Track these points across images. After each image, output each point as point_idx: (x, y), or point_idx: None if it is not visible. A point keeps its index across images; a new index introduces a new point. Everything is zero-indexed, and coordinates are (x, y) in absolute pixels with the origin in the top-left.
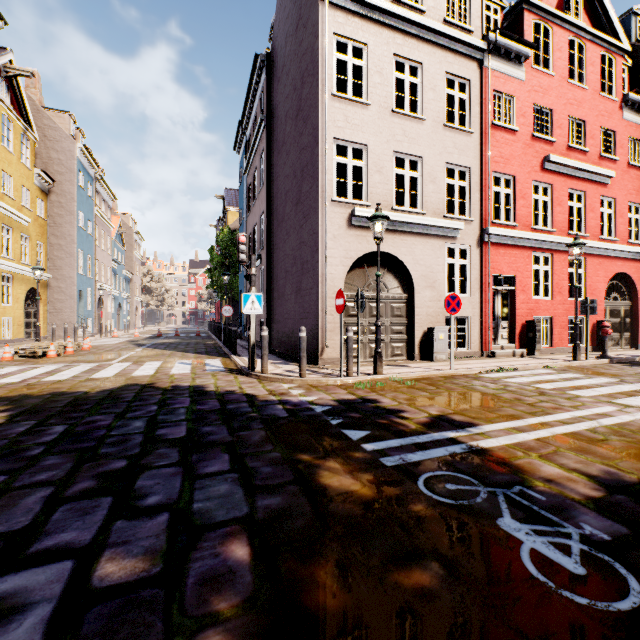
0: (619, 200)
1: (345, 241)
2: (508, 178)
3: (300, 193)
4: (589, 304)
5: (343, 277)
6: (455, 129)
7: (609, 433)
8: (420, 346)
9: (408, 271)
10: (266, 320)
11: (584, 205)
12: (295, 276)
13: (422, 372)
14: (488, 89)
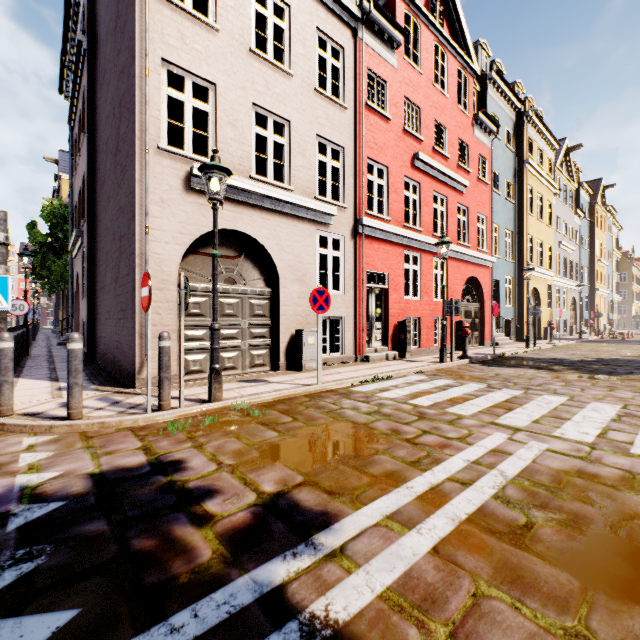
0: (471, 210)
1: (180, 209)
2: (382, 168)
3: (118, 137)
4: (454, 304)
5: (177, 260)
6: (328, 98)
7: (526, 501)
8: (287, 353)
9: (272, 259)
10: (87, 321)
11: (446, 209)
12: (114, 258)
13: (281, 392)
14: (362, 64)
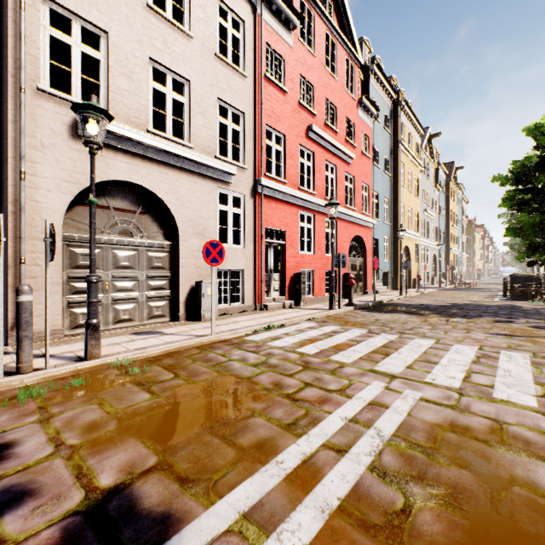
0: (357, 179)
1: (66, 156)
2: (279, 136)
3: None
4: (341, 258)
5: (62, 209)
6: (228, 65)
7: (403, 471)
8: (187, 304)
9: (171, 213)
10: None
11: (336, 177)
12: None
13: (170, 344)
14: (261, 38)
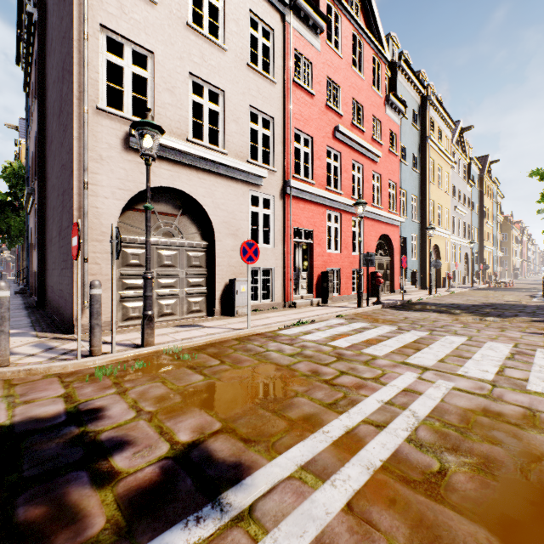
0: (384, 177)
1: (119, 167)
2: (307, 138)
3: (61, 99)
4: (369, 257)
5: (116, 214)
6: (259, 73)
7: (438, 444)
8: (222, 300)
9: (208, 215)
10: (37, 271)
11: (362, 176)
12: (58, 212)
13: (212, 336)
14: (290, 45)
